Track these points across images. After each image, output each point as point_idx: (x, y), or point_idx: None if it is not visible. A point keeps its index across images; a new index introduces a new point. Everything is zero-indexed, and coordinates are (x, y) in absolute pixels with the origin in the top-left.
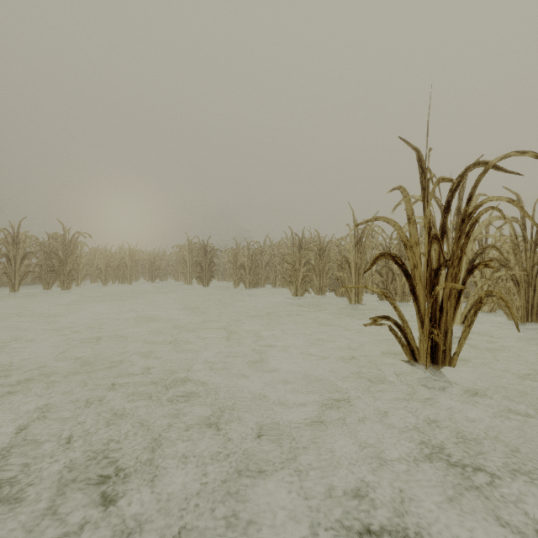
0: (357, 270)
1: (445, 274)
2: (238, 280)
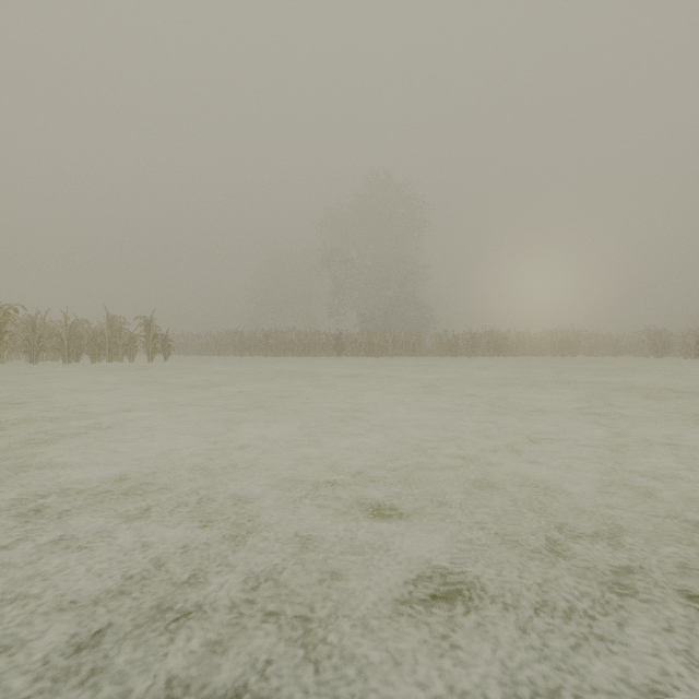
0: None
1: None
2: (684, 354)
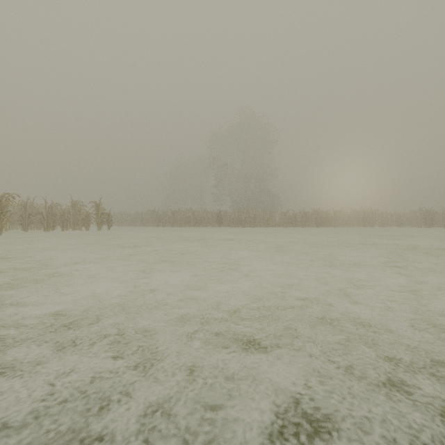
0: None
1: None
2: (444, 225)
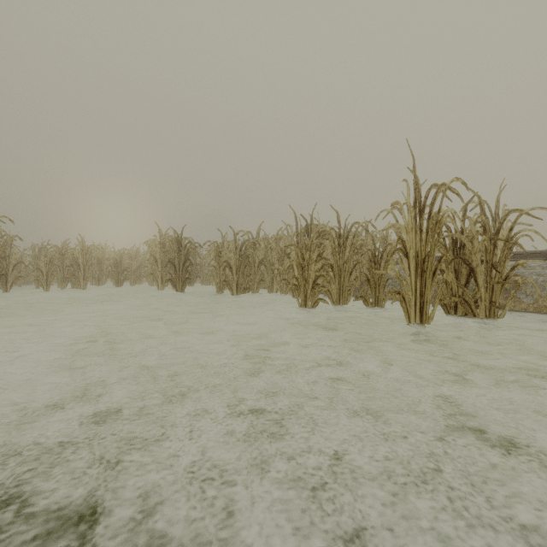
0: (419, 263)
1: None
2: (221, 283)
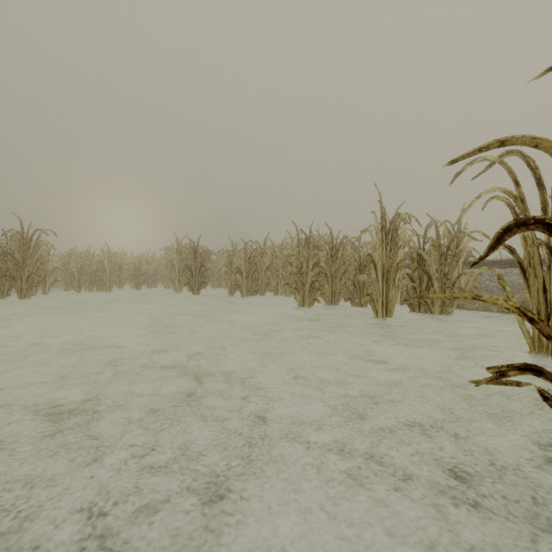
0: (385, 272)
1: (542, 275)
2: (233, 286)
